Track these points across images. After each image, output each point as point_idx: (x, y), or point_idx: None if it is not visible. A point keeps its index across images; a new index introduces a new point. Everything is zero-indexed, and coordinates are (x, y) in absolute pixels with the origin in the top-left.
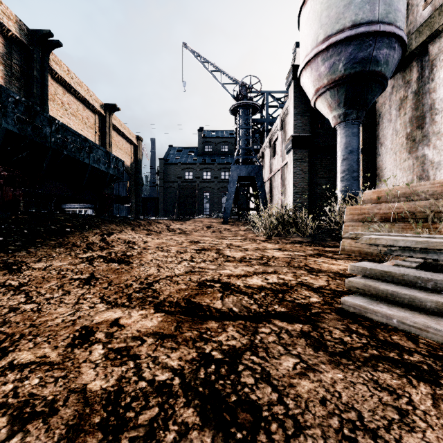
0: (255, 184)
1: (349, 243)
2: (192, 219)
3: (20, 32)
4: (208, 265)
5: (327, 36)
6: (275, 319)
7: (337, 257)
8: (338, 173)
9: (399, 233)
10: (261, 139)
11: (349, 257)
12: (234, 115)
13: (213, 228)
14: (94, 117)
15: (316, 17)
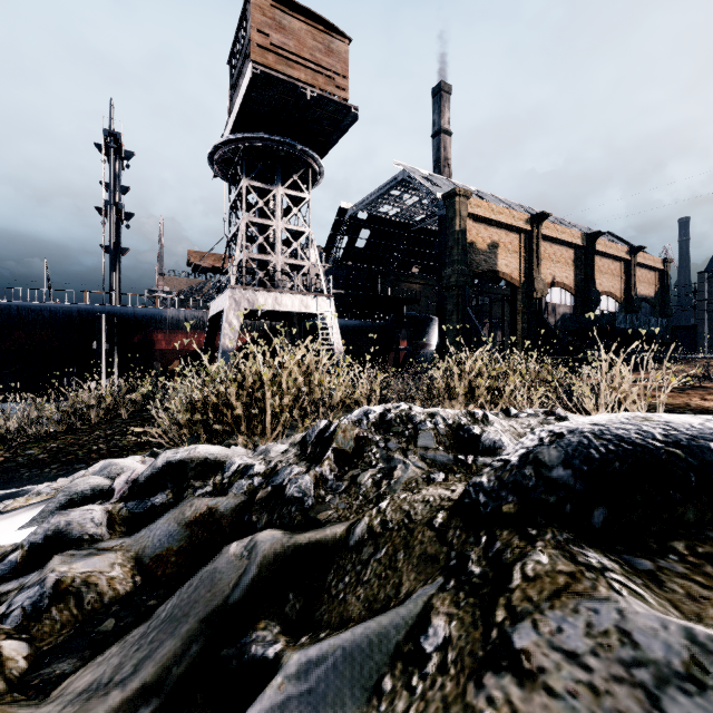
0: None
1: None
2: None
3: (582, 241)
4: None
5: None
6: None
7: None
8: None
9: None
10: None
11: None
12: None
13: None
14: (619, 265)
15: None
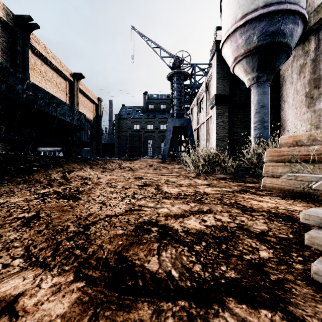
0: (186, 133)
1: (270, 181)
2: (138, 159)
3: (7, 16)
4: (147, 202)
5: (244, 14)
6: (229, 297)
7: (261, 194)
8: (252, 123)
9: (319, 173)
10: (190, 99)
11: (271, 193)
12: (170, 81)
13: (154, 166)
14: (65, 83)
15: (235, 0)
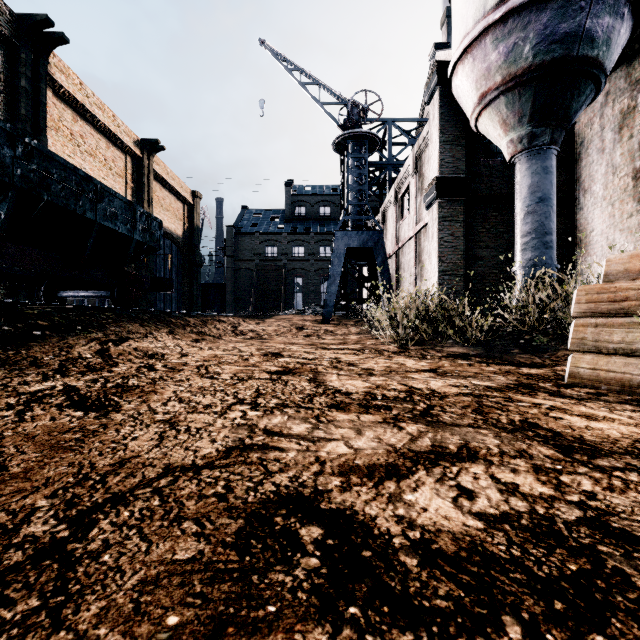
0: (373, 261)
1: (593, 363)
2: (274, 315)
3: None
4: (288, 421)
5: None
6: None
7: (574, 394)
8: (518, 237)
9: None
10: (380, 194)
11: (600, 394)
12: (341, 153)
13: (307, 330)
14: (125, 159)
15: None
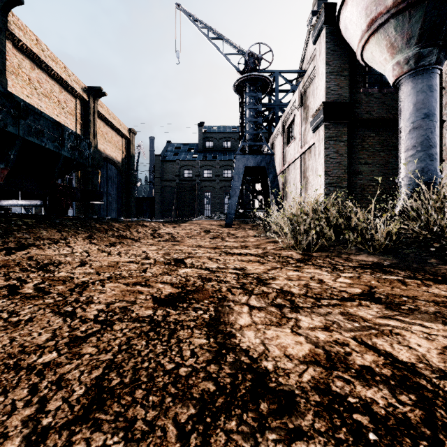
0: (265, 178)
1: None
2: (189, 220)
3: None
4: None
5: None
6: None
7: None
8: (403, 150)
9: None
10: (269, 129)
11: None
12: (240, 94)
13: (213, 233)
14: (75, 101)
15: None
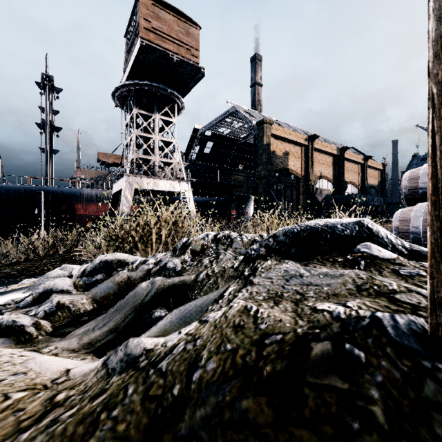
0: None
1: None
2: None
3: (337, 152)
4: None
5: None
6: None
7: None
8: None
9: None
10: None
11: None
12: None
13: None
14: (358, 166)
15: None
